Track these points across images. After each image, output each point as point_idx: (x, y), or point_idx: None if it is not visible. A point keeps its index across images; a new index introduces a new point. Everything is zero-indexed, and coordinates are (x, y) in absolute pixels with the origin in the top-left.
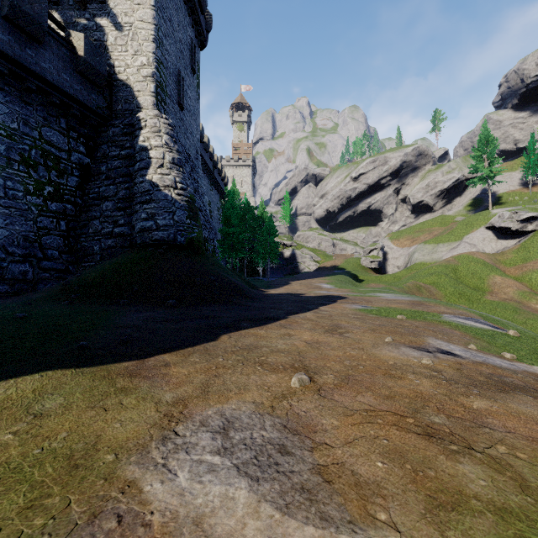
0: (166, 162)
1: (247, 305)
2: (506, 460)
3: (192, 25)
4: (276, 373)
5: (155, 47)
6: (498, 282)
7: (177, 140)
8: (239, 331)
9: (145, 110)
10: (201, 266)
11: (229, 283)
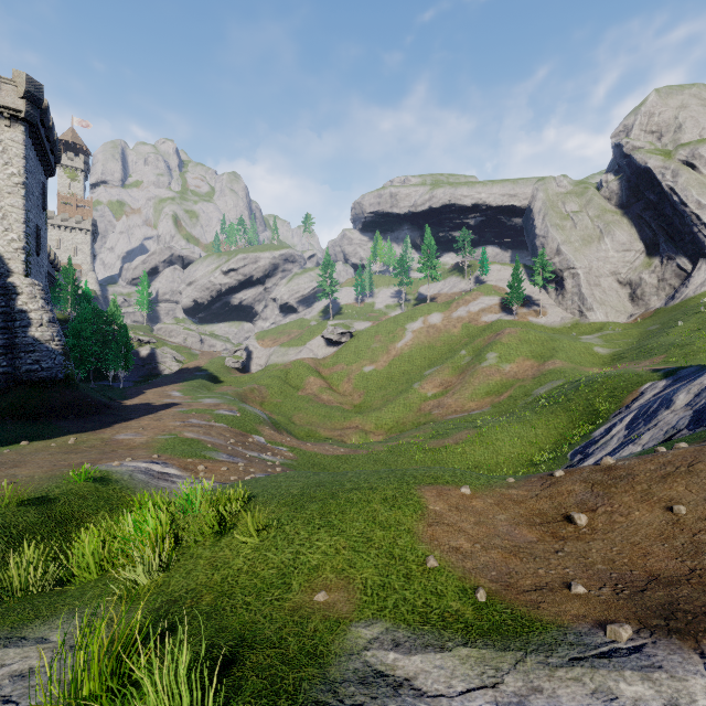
0: (45, 322)
1: (116, 414)
2: (172, 432)
3: (44, 170)
4: (135, 429)
5: (26, 227)
6: (311, 381)
7: (49, 300)
8: (119, 424)
9: (17, 274)
10: (79, 393)
11: (100, 402)
